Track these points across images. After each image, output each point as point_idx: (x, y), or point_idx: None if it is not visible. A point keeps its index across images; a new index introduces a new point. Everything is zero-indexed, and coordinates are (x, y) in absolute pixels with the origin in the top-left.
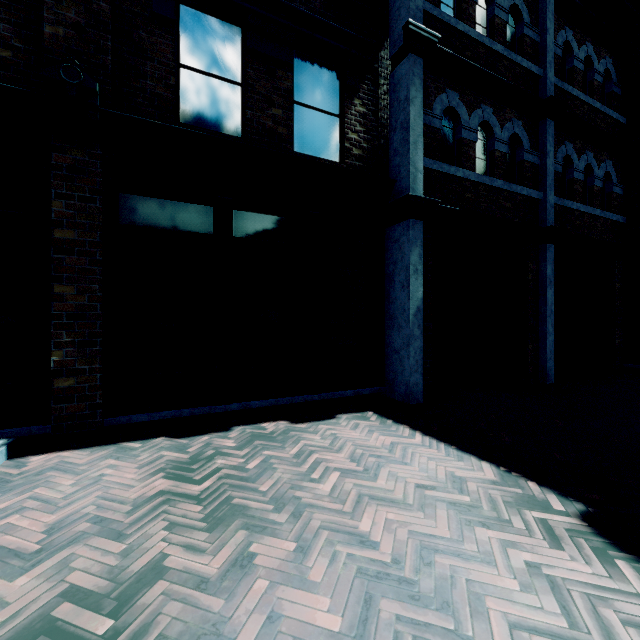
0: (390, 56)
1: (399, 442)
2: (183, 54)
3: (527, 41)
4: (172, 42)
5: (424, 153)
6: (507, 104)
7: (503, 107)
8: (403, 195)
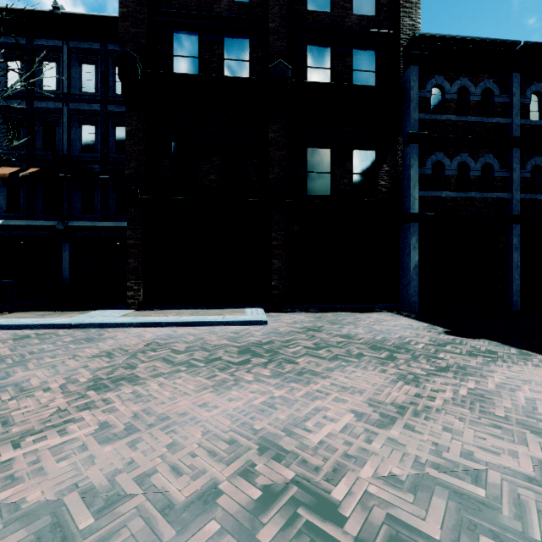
0: (402, 141)
1: (396, 319)
2: (308, 167)
3: (497, 105)
4: (305, 165)
5: (420, 188)
6: (480, 147)
7: (477, 150)
8: (408, 211)
